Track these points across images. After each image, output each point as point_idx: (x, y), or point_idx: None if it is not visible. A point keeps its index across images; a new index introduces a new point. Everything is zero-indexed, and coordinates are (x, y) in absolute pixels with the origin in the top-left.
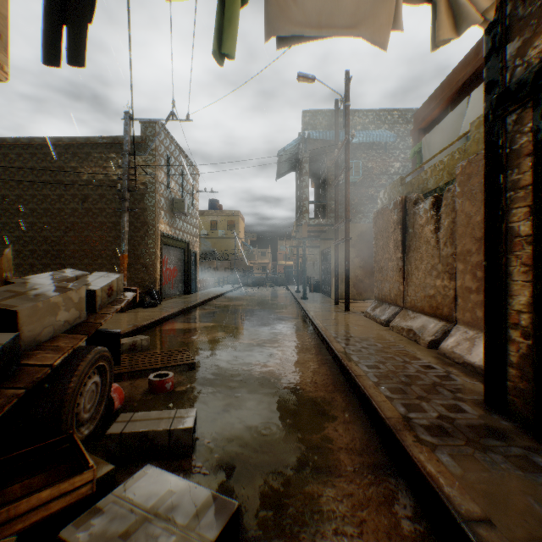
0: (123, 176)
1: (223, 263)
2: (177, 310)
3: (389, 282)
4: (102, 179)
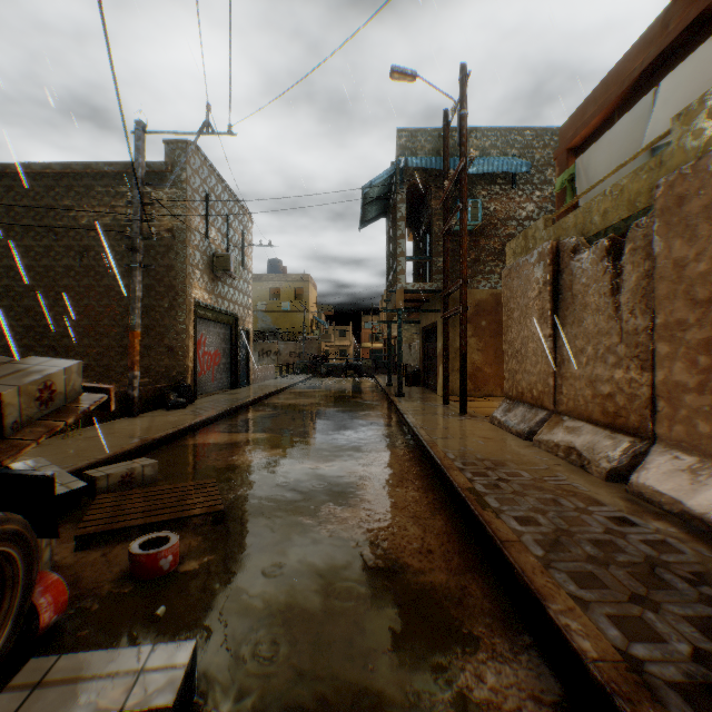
0: (133, 216)
1: (288, 346)
2: (215, 413)
3: (529, 372)
4: (109, 223)
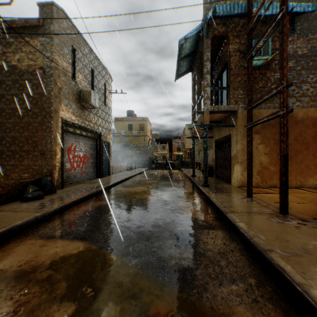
0: None
1: (136, 153)
2: (56, 207)
3: None
4: (2, 65)
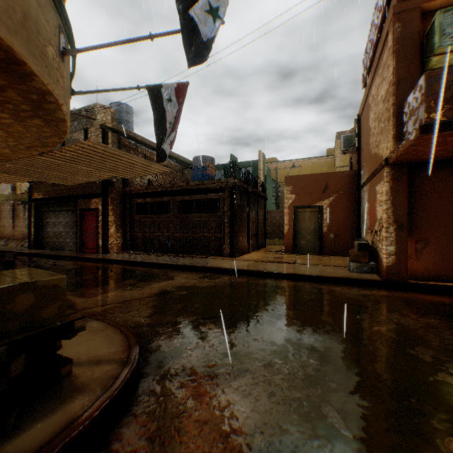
0: None
1: None
2: None
3: (9, 231)
4: None
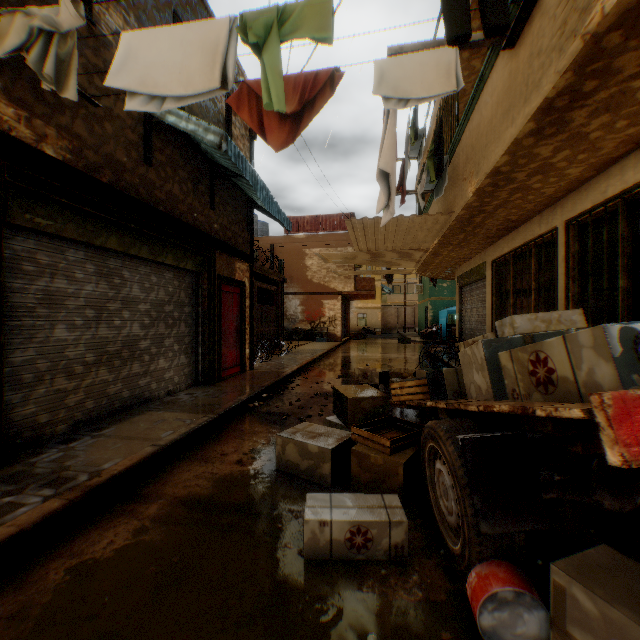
0: None
1: None
2: None
3: None
4: None
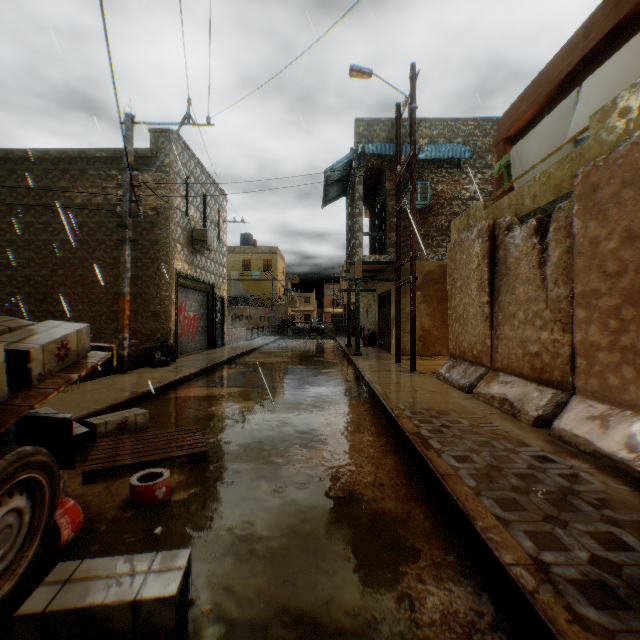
0: (123, 197)
1: (258, 311)
2: (195, 370)
3: (470, 334)
4: (100, 202)
